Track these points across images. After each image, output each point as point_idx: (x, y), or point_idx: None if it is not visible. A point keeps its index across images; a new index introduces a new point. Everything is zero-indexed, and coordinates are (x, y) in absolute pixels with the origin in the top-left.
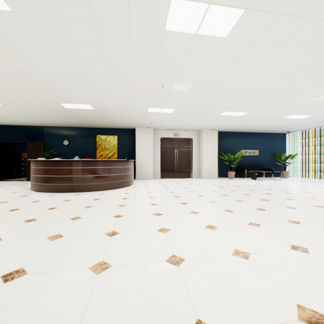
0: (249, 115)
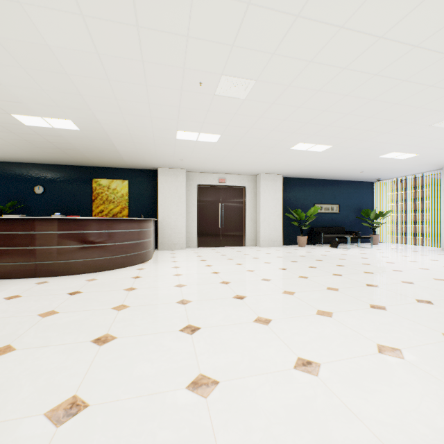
0: (333, 151)
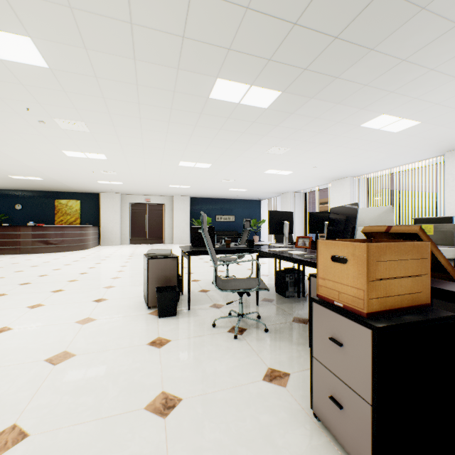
0: (196, 188)
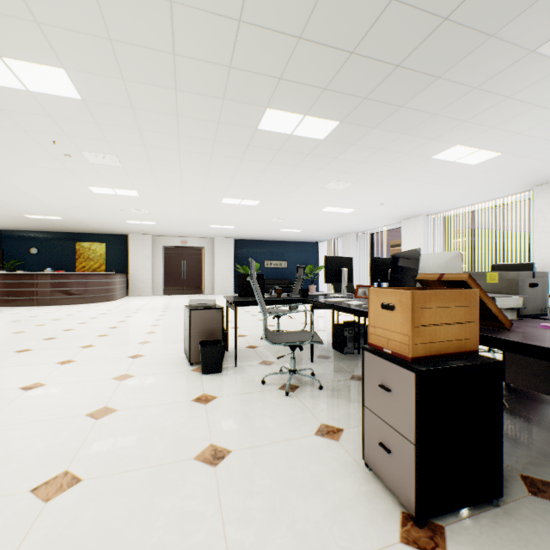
0: (242, 228)
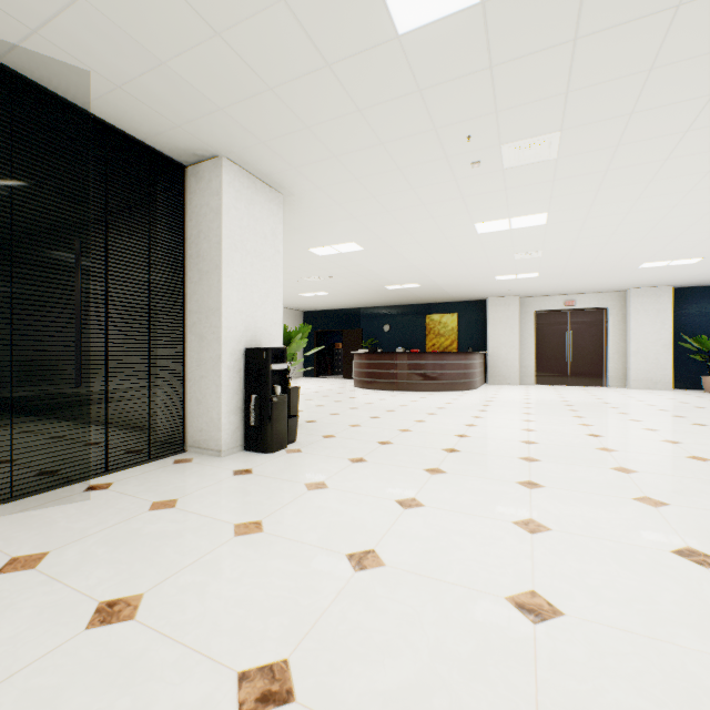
0: None
